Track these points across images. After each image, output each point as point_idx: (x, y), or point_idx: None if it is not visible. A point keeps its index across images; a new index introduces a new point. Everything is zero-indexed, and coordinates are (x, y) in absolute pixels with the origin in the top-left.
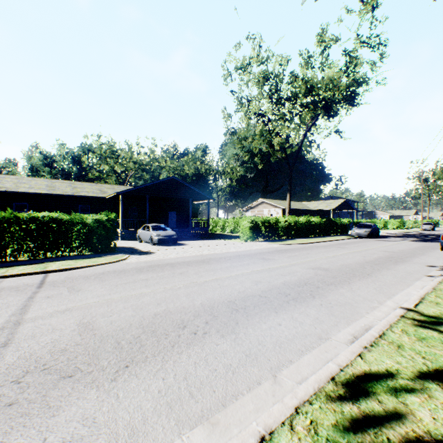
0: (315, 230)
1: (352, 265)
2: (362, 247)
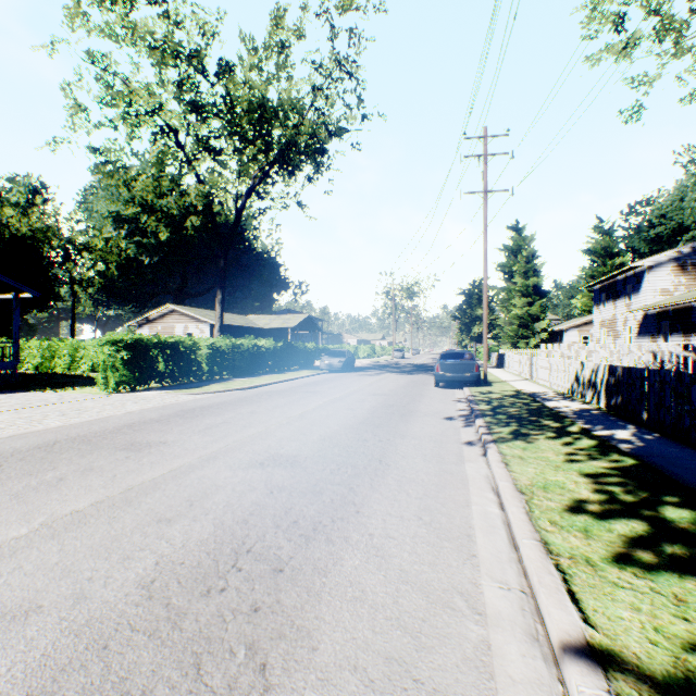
0: (268, 361)
1: (342, 435)
2: (342, 389)
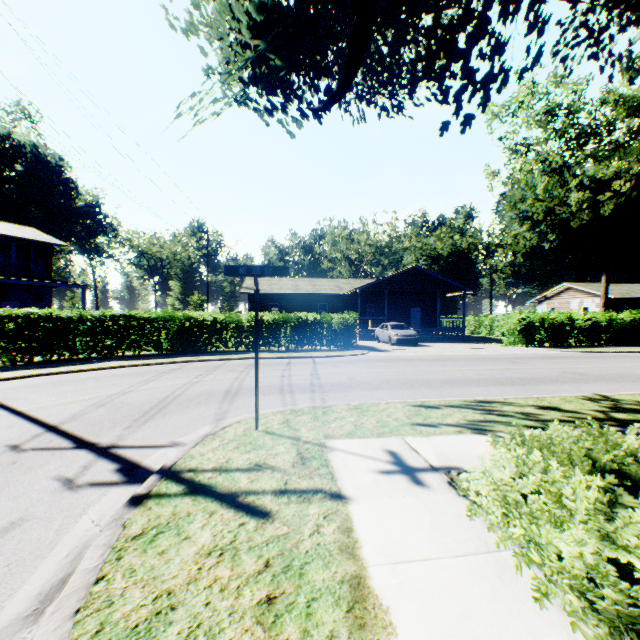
0: None
1: (632, 374)
2: None
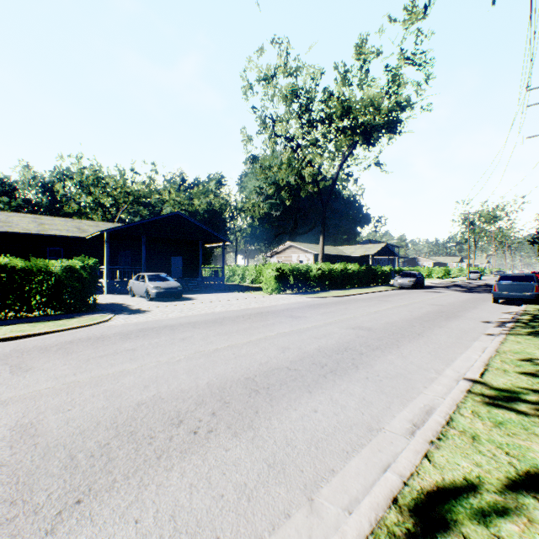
0: (353, 279)
1: (399, 323)
2: (407, 300)
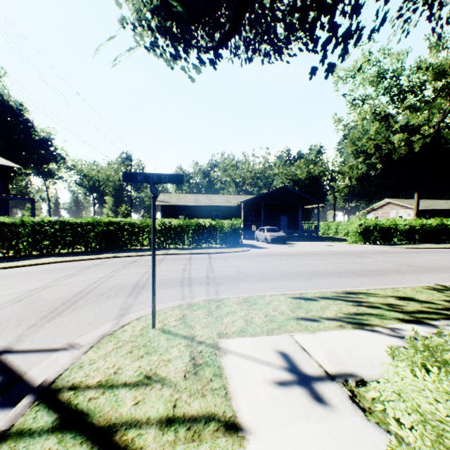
0: None
1: None
2: None
